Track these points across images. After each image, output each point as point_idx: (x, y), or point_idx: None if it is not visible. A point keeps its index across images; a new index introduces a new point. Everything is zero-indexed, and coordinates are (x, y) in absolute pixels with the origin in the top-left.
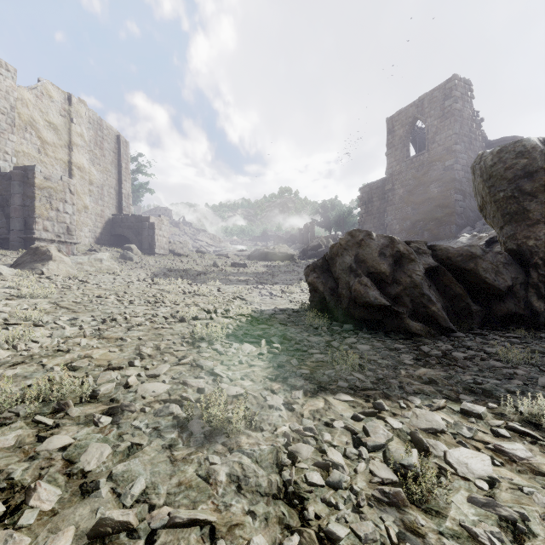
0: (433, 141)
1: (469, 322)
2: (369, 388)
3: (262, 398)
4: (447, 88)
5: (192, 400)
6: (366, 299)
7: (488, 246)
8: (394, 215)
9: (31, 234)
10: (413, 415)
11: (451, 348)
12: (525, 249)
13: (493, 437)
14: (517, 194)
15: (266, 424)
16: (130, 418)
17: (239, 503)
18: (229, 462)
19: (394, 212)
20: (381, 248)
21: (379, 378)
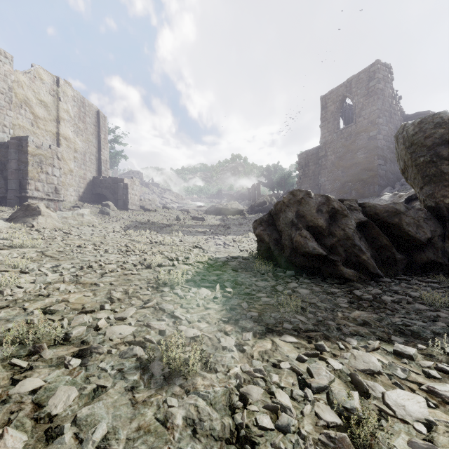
0: (359, 116)
1: (394, 268)
2: (310, 330)
3: (216, 340)
4: (371, 71)
5: (154, 342)
6: (306, 249)
7: (407, 203)
8: (327, 177)
9: (25, 193)
10: (351, 356)
11: (380, 292)
12: (443, 206)
13: (425, 378)
14: (435, 159)
15: (220, 365)
16: (98, 360)
17: (194, 448)
18: (186, 405)
19: (327, 174)
20: (318, 205)
21: (319, 320)
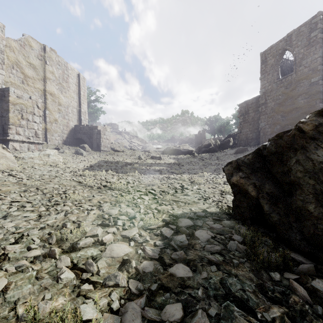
0: (299, 65)
1: None
2: None
3: None
4: (313, 23)
5: None
6: None
7: None
8: (267, 121)
9: (7, 137)
10: None
11: None
12: None
13: None
14: None
15: None
16: None
17: None
18: None
19: (267, 119)
20: None
21: None
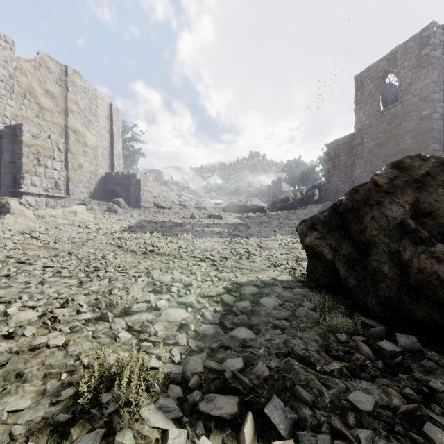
0: (406, 92)
1: None
2: None
3: None
4: (424, 37)
5: None
6: None
7: None
8: (363, 167)
9: (19, 189)
10: None
11: None
12: None
13: None
14: None
15: None
16: None
17: None
18: None
19: (363, 165)
20: None
21: None
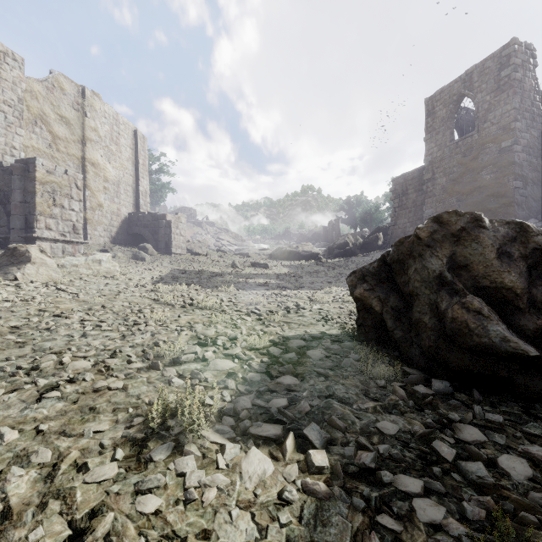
0: (484, 120)
1: None
2: None
3: None
4: (503, 56)
5: None
6: (482, 339)
7: None
8: (435, 207)
9: (32, 233)
10: None
11: None
12: None
13: None
14: None
15: None
16: None
17: None
18: None
19: (435, 204)
20: (501, 243)
21: None
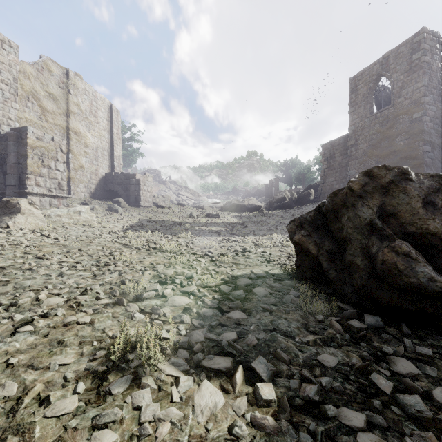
0: (398, 96)
1: None
2: None
3: None
4: (415, 42)
5: None
6: (410, 279)
7: None
8: (357, 168)
9: (24, 189)
10: None
11: None
12: None
13: None
14: None
15: None
16: None
17: None
18: None
19: (357, 166)
20: (426, 194)
21: None
